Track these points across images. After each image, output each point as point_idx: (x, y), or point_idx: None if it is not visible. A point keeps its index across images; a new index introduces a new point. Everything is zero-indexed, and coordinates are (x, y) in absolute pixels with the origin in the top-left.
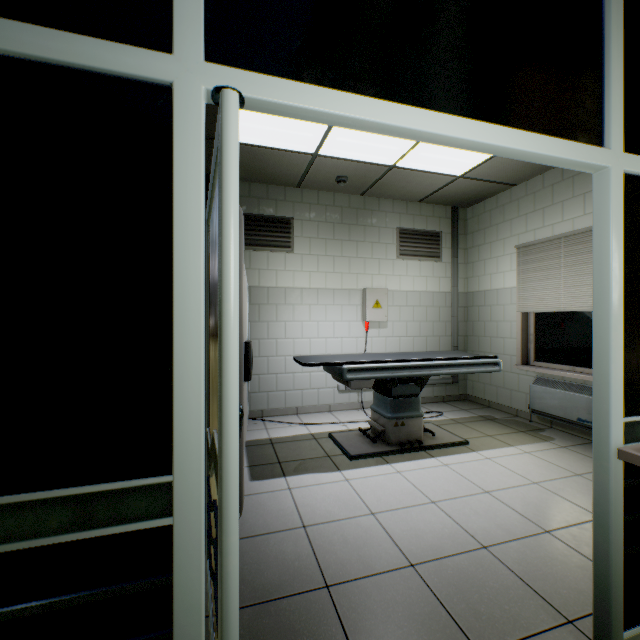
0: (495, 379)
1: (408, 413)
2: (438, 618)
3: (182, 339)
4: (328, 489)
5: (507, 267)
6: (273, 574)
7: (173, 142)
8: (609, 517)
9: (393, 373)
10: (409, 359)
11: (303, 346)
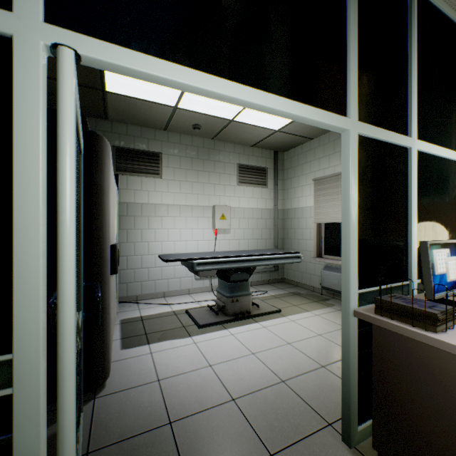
0: (301, 267)
1: (241, 293)
2: (246, 434)
3: (22, 243)
4: (180, 351)
5: (308, 193)
6: (130, 419)
7: (13, 83)
8: (349, 354)
9: (230, 265)
10: (241, 255)
11: (169, 247)
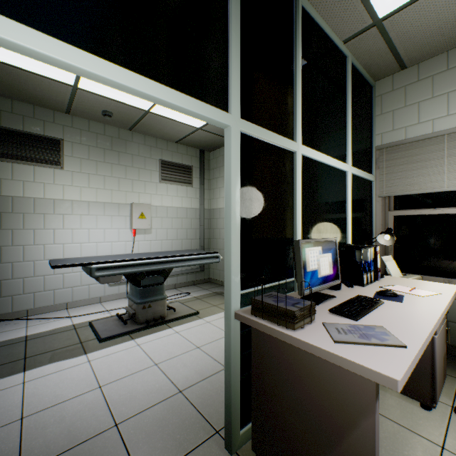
0: None
1: (154, 297)
2: None
3: None
4: (66, 374)
5: None
6: None
7: None
8: (231, 358)
9: (139, 268)
10: (153, 257)
11: (74, 250)
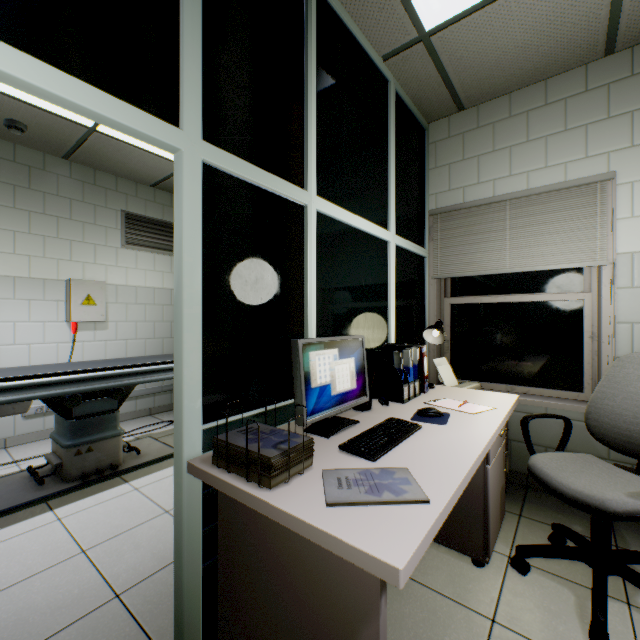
0: None
1: (99, 435)
2: None
3: None
4: None
5: None
6: None
7: None
8: (183, 538)
9: (66, 389)
10: (94, 368)
11: None
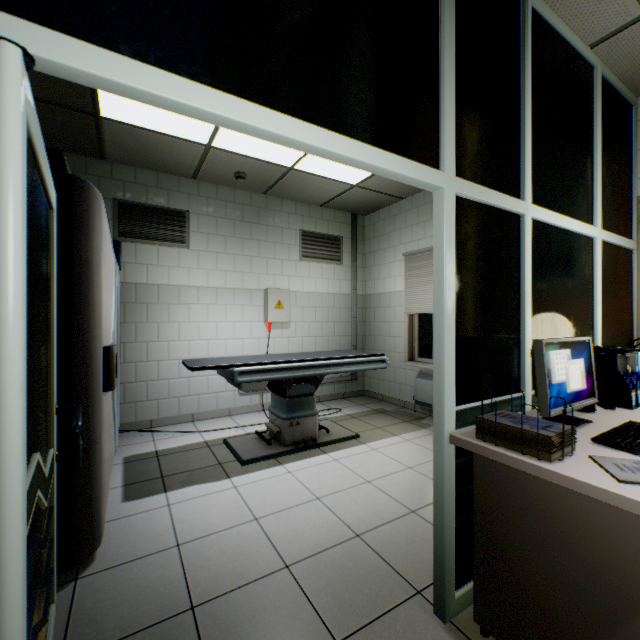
0: (388, 375)
1: (303, 412)
2: (304, 616)
3: None
4: (213, 499)
5: (397, 272)
6: (130, 607)
7: None
8: (444, 495)
9: (287, 374)
10: (303, 359)
11: (200, 348)
